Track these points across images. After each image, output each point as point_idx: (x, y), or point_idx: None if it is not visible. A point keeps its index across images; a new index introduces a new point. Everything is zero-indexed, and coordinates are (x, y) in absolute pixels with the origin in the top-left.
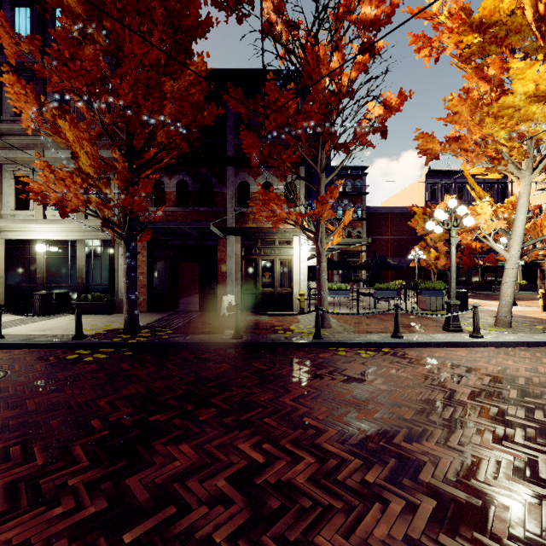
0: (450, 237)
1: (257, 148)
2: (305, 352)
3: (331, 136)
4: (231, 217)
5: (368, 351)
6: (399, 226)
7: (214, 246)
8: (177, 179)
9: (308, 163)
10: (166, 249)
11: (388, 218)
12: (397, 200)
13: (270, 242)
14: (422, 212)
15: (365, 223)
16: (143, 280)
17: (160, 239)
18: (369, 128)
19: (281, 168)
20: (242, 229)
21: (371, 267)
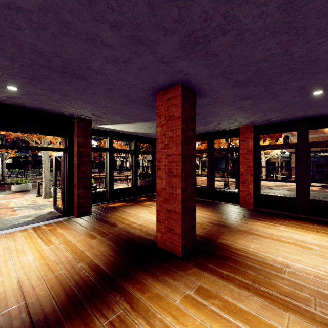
0: None
1: None
2: None
3: None
4: None
5: None
6: None
7: None
8: None
9: None
10: None
11: None
12: None
13: None
14: None
15: None
16: None
17: None
18: None
19: None
20: None
21: (32, 163)
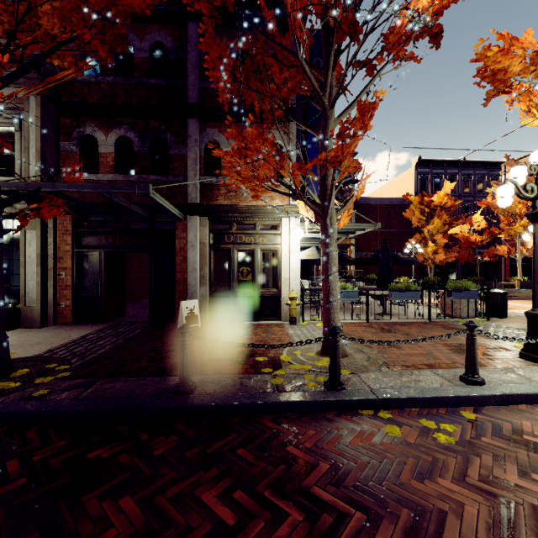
0: (535, 210)
1: (227, 70)
2: (319, 430)
3: (354, 26)
4: (194, 190)
5: (441, 423)
6: (389, 218)
7: (171, 230)
8: (116, 135)
9: (301, 117)
10: (102, 234)
11: (377, 210)
12: (383, 192)
13: (249, 229)
14: (419, 202)
15: (354, 214)
16: (67, 278)
17: (93, 220)
18: (411, 30)
19: (266, 102)
20: (210, 206)
21: (381, 260)
